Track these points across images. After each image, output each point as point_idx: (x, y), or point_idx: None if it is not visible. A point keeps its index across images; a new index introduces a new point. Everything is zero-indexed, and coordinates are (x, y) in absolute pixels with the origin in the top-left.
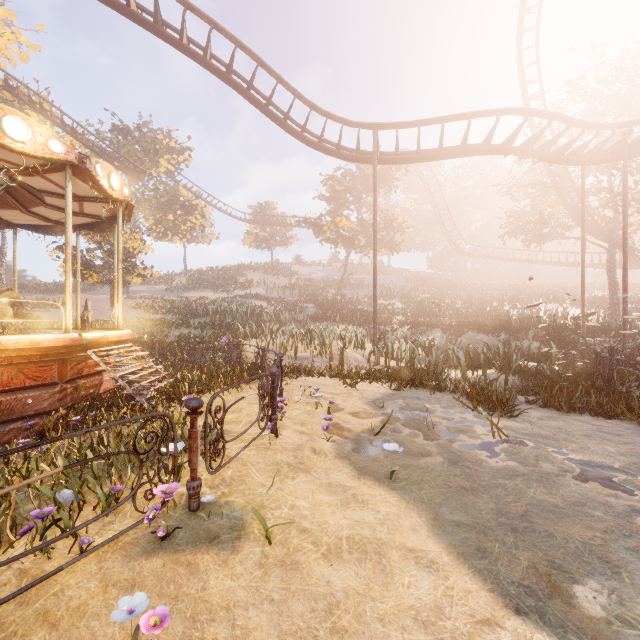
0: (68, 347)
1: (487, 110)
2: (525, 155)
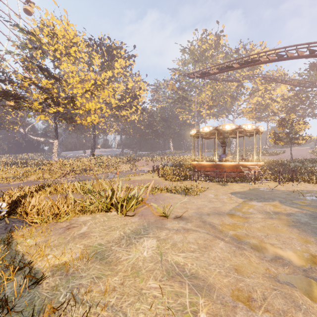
0: (236, 165)
1: None
2: None
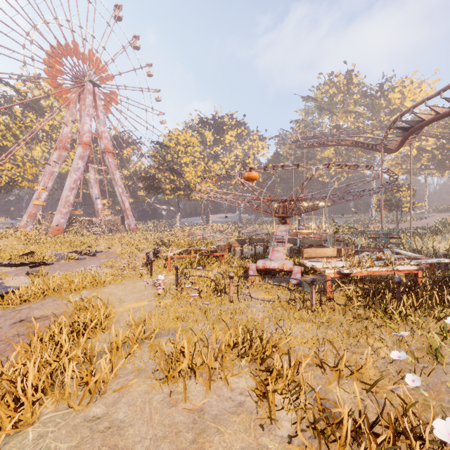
0: (295, 232)
1: (389, 124)
2: (425, 125)
